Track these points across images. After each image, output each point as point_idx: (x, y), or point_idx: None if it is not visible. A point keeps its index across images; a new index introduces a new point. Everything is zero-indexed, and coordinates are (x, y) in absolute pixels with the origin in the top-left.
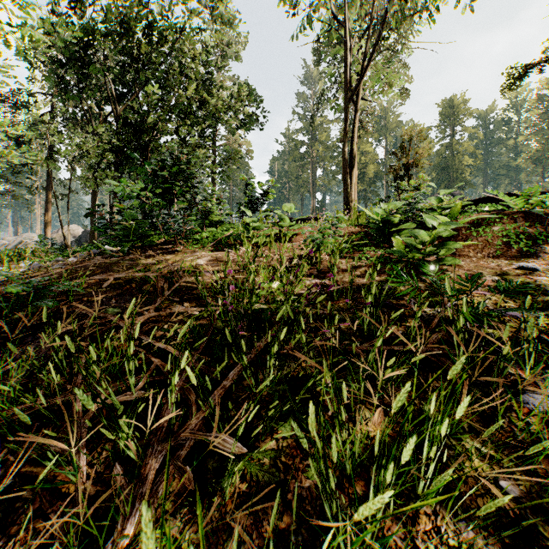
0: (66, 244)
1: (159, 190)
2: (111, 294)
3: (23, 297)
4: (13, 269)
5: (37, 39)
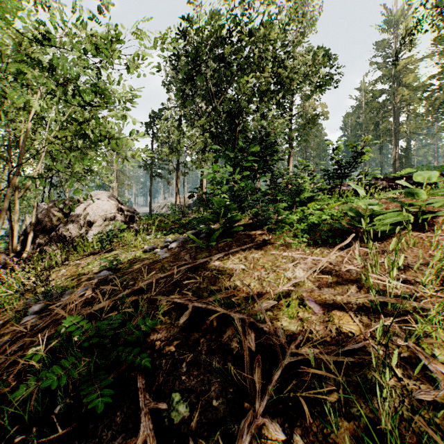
0: (183, 212)
1: (246, 172)
2: (185, 341)
3: (90, 349)
4: (142, 244)
5: (149, 56)
